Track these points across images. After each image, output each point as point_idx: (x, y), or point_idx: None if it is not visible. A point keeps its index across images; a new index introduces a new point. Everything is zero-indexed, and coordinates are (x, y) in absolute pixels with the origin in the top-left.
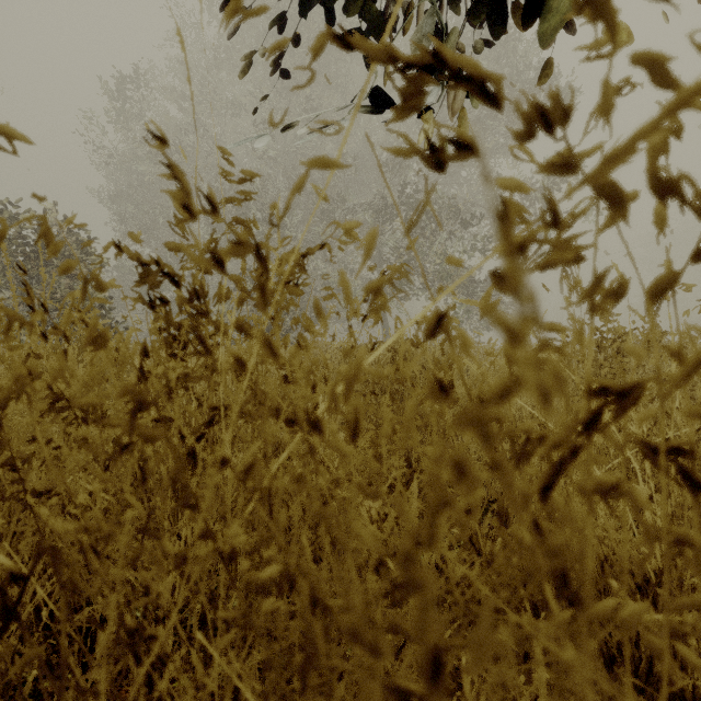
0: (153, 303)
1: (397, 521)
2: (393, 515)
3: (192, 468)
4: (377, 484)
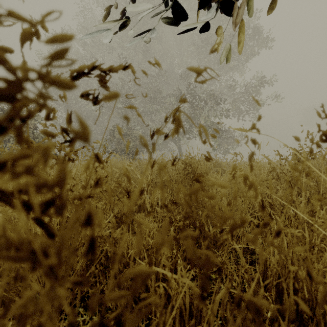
0: None
1: None
2: None
3: None
4: None
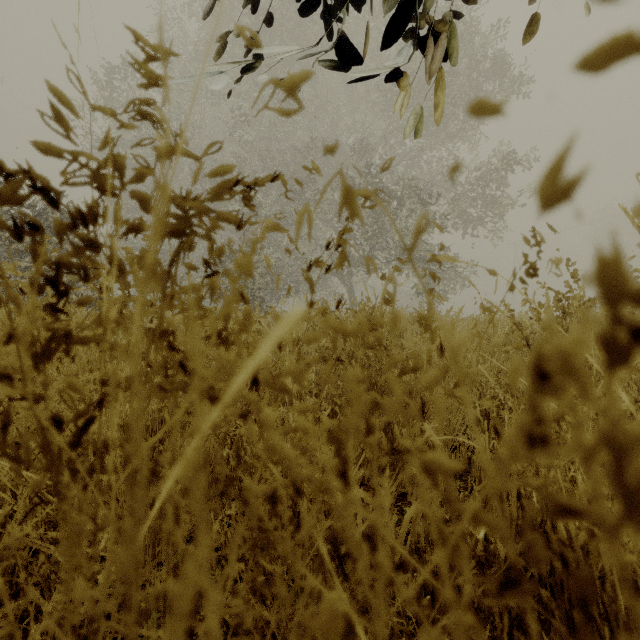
0: (20, 230)
1: (369, 536)
2: (364, 527)
3: (73, 467)
4: (339, 517)
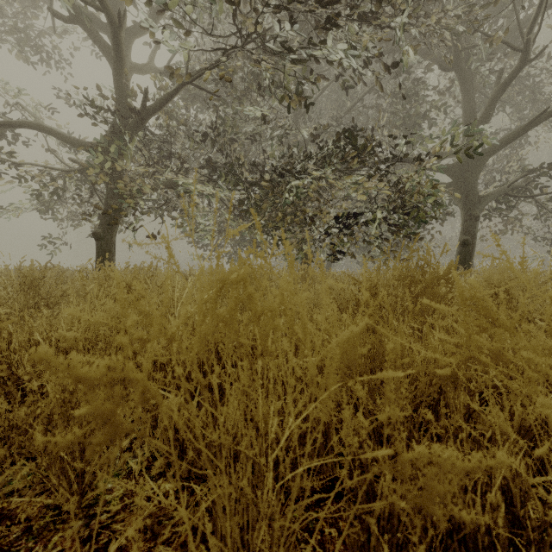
0: None
1: None
2: None
3: None
4: None
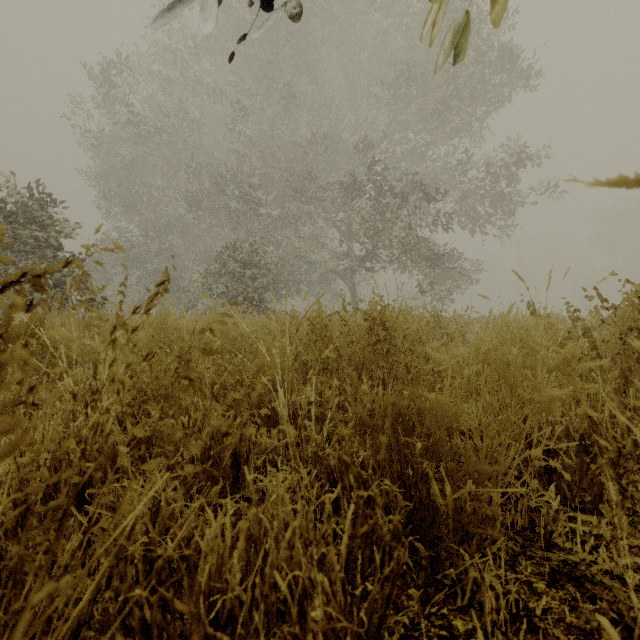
0: None
1: None
2: None
3: None
4: None
